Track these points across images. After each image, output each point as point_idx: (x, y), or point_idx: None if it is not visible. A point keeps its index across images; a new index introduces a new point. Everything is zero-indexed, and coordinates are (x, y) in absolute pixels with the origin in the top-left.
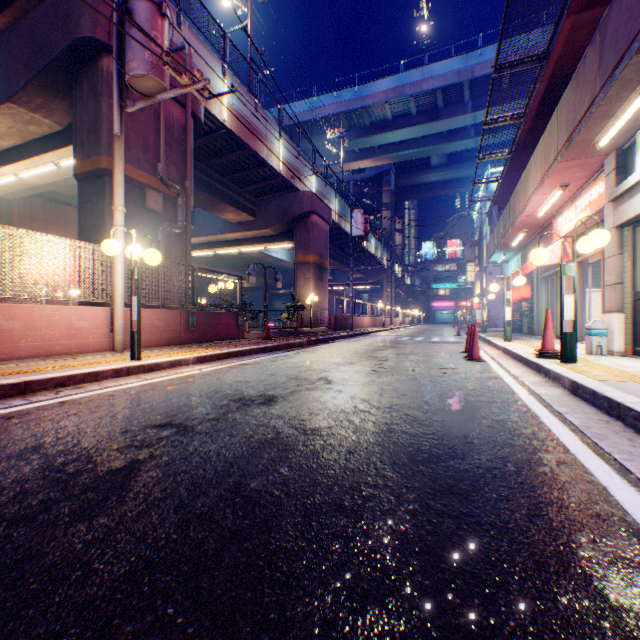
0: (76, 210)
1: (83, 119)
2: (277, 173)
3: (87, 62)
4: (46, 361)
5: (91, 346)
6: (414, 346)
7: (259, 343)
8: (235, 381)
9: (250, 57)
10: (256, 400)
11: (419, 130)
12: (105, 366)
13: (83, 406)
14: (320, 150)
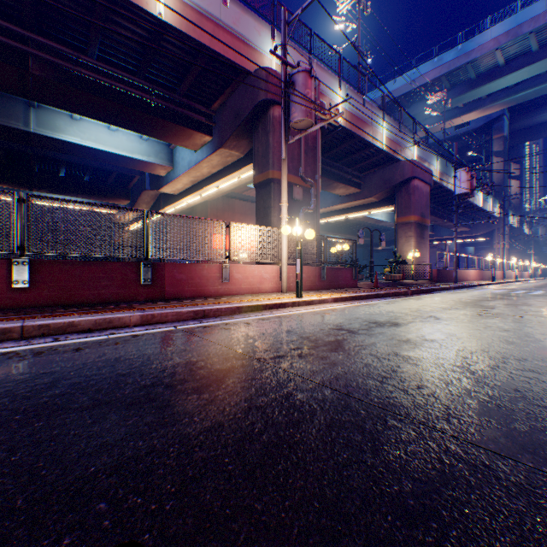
0: (238, 201)
1: (258, 150)
2: (380, 151)
3: (260, 114)
4: (253, 296)
5: (270, 289)
6: (528, 299)
7: (371, 291)
8: (365, 313)
9: (358, 64)
10: (385, 323)
11: (542, 65)
12: (286, 300)
13: (289, 318)
14: (419, 115)
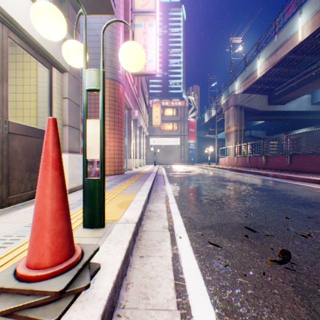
0: None
1: None
2: None
3: None
4: None
5: None
6: None
7: None
8: None
9: None
10: (264, 189)
11: None
12: None
13: (291, 185)
14: None
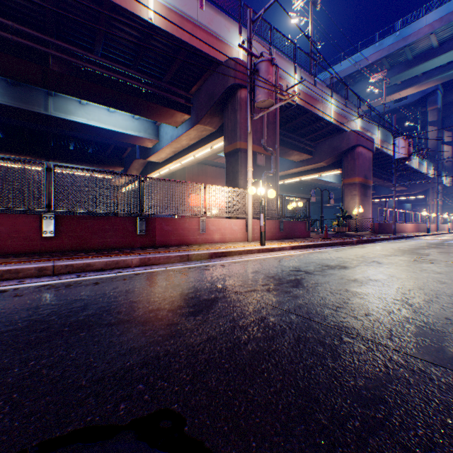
0: (210, 167)
1: (228, 125)
2: (329, 123)
3: (230, 96)
4: (224, 244)
5: (238, 238)
6: None
7: (321, 240)
8: (318, 258)
9: (310, 51)
10: (336, 267)
11: None
12: (252, 247)
13: (256, 262)
14: (362, 92)
